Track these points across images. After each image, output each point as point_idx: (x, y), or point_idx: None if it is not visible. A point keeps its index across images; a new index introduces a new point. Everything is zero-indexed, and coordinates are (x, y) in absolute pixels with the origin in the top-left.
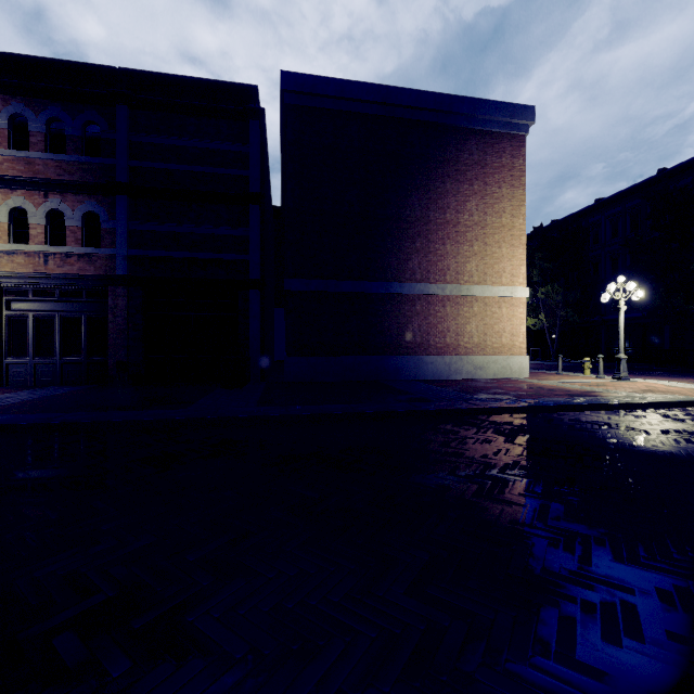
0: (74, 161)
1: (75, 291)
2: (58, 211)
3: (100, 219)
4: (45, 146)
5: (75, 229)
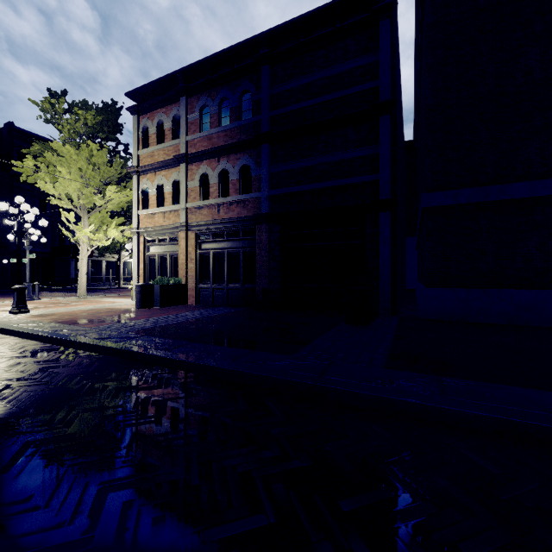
0: (234, 127)
1: (235, 231)
2: (225, 171)
3: (250, 169)
4: (218, 123)
5: (235, 182)
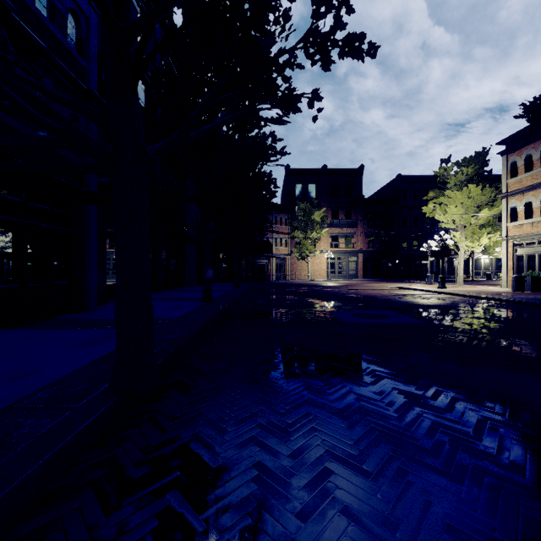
0: None
1: None
2: None
3: None
4: None
5: None
